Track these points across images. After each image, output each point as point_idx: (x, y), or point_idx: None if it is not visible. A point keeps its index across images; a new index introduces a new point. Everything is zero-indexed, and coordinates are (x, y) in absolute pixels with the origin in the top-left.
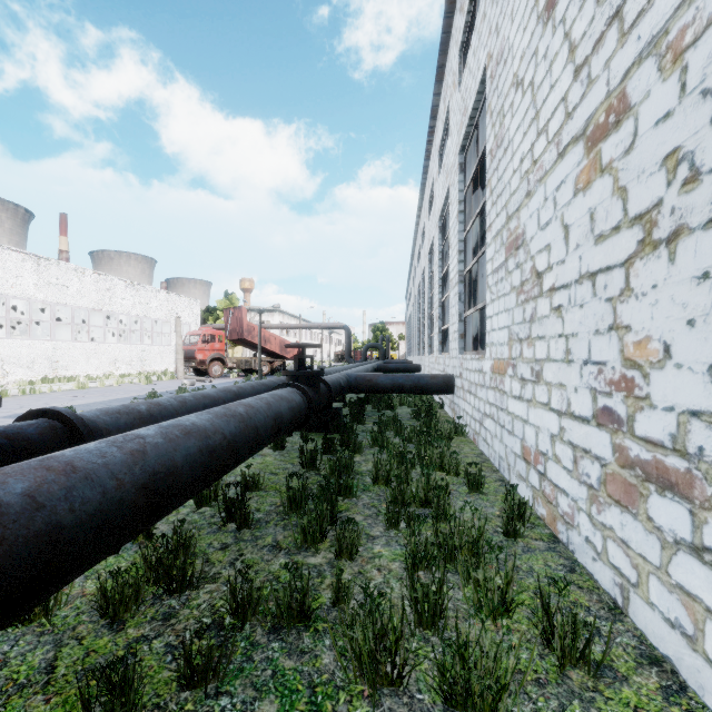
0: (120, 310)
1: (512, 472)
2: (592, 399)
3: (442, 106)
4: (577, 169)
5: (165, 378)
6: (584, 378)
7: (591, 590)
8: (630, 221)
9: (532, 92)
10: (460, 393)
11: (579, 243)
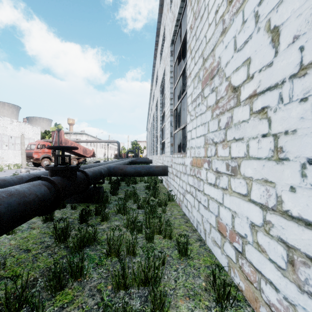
0: None
1: (207, 236)
2: None
3: (161, 27)
4: None
5: (13, 168)
6: (311, 178)
7: None
8: None
9: None
10: (171, 176)
11: (298, 33)
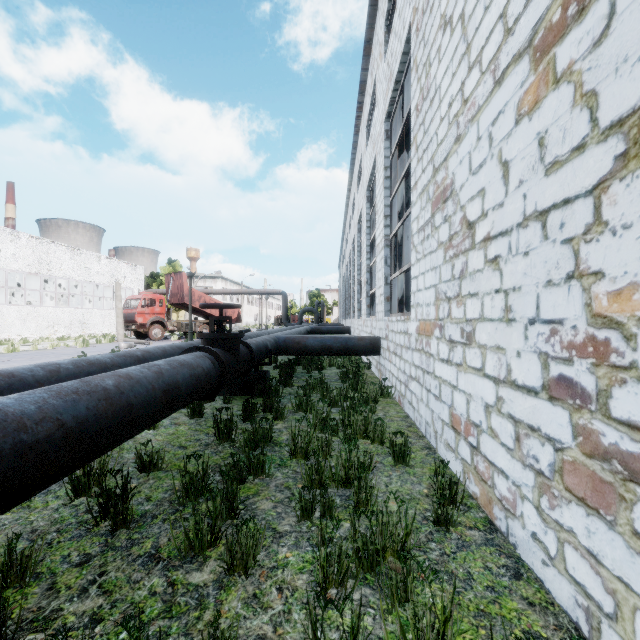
0: (59, 275)
1: (439, 440)
2: (542, 366)
3: (369, 80)
4: (521, 91)
5: (104, 341)
6: (530, 340)
7: (544, 607)
8: (602, 133)
9: (462, 26)
10: (386, 354)
11: (522, 178)
